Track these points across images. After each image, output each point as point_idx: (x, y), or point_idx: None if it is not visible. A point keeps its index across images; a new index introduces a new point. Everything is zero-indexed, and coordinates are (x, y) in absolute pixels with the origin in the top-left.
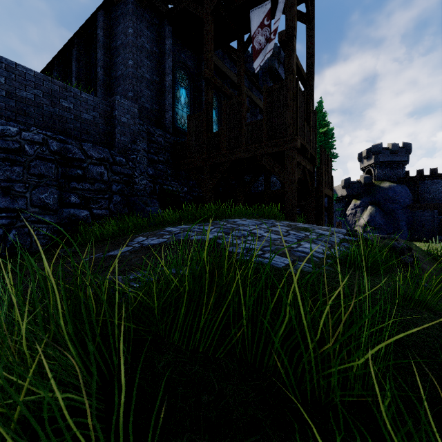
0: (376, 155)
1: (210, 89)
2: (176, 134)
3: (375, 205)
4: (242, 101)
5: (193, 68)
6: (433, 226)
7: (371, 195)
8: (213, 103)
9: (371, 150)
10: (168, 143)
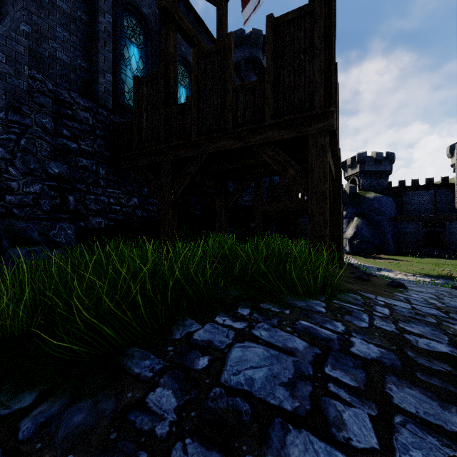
0: (361, 163)
1: (172, 31)
2: (122, 113)
3: (361, 216)
4: (227, 46)
5: (151, 19)
6: (417, 239)
7: (357, 205)
8: (176, 56)
9: (355, 158)
10: (103, 125)
